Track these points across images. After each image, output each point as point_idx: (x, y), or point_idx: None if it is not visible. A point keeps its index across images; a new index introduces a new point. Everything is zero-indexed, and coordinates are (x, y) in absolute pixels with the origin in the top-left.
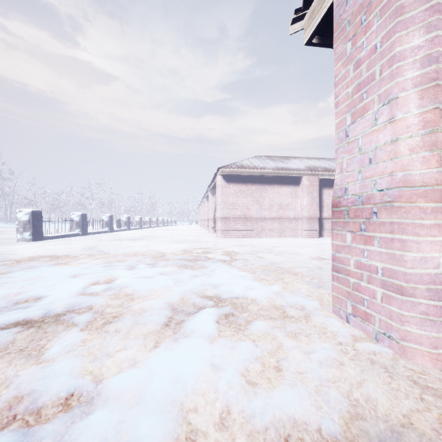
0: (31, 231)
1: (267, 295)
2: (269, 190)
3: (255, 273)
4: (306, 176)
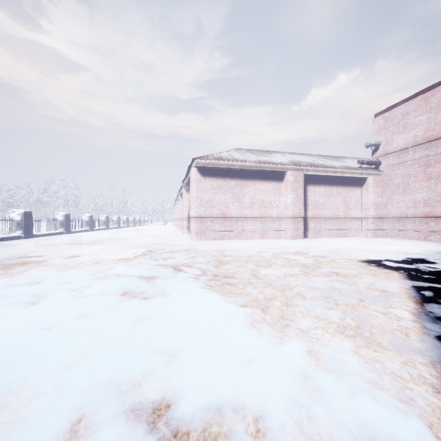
0: None
1: (288, 392)
2: (250, 186)
3: (245, 307)
4: (290, 171)
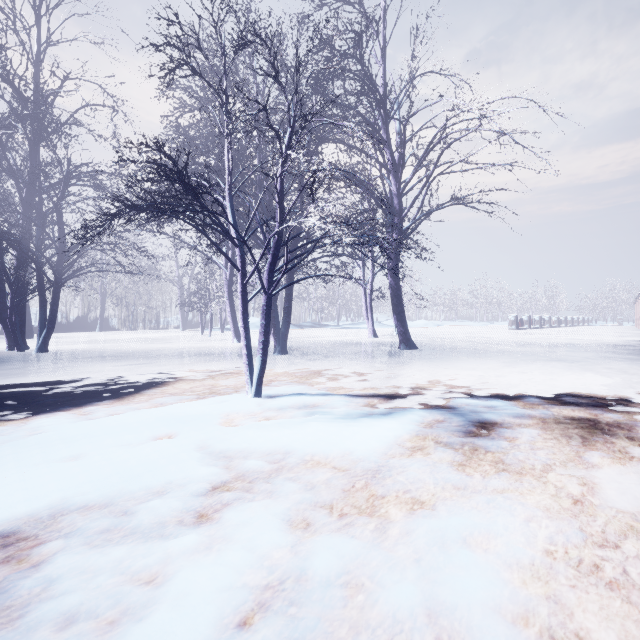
0: (515, 325)
1: None
2: None
3: None
4: None
